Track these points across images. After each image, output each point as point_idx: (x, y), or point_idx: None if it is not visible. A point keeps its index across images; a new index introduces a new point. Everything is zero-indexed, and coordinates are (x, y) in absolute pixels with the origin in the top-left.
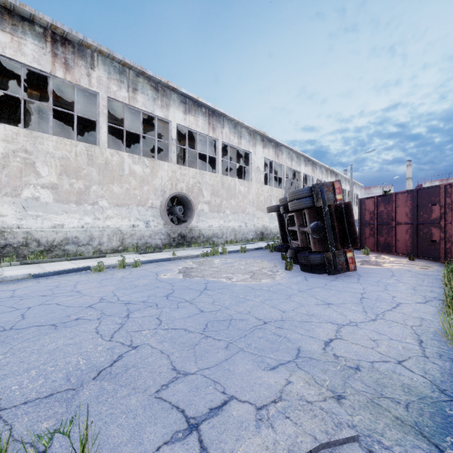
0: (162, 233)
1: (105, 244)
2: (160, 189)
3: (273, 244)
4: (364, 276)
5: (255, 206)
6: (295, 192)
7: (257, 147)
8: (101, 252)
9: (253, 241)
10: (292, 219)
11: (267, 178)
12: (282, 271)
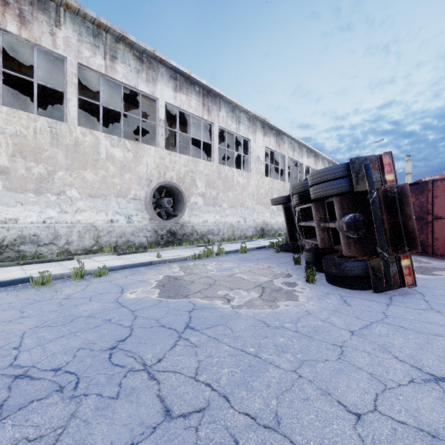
0: (147, 229)
1: (74, 243)
2: (145, 177)
3: (277, 242)
4: (429, 294)
5: (255, 199)
6: (322, 172)
7: (257, 134)
8: (69, 253)
9: (253, 238)
10: (304, 212)
11: (265, 172)
12: (301, 284)
